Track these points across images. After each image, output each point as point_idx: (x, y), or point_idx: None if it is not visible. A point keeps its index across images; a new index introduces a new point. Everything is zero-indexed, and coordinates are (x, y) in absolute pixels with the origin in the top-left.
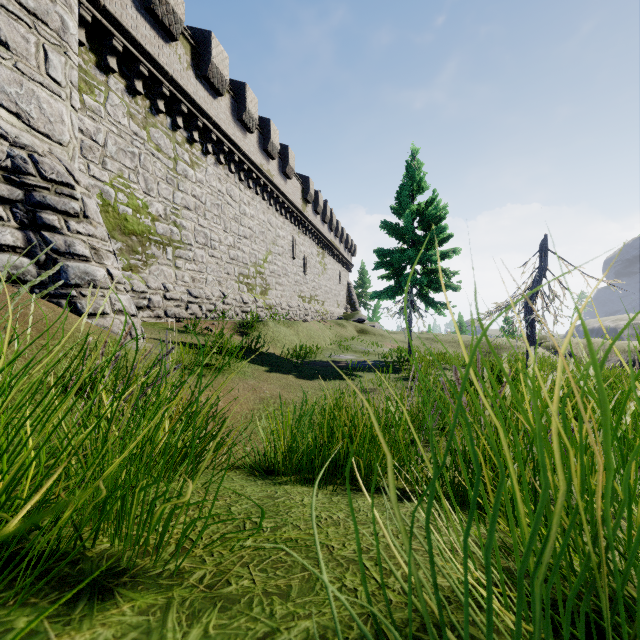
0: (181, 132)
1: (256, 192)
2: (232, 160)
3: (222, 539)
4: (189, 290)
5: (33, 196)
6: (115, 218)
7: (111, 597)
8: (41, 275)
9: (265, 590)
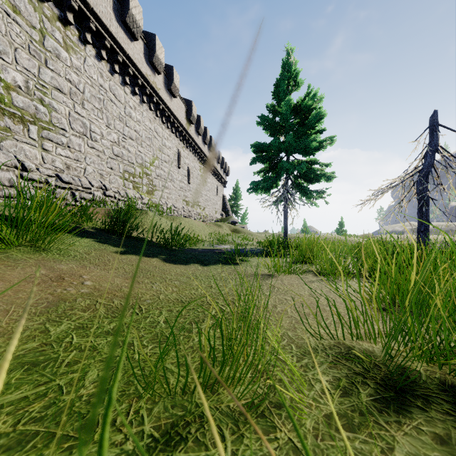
0: (50, 6)
1: (142, 100)
2: (115, 60)
3: None
4: (58, 174)
5: None
6: None
7: None
8: None
9: None
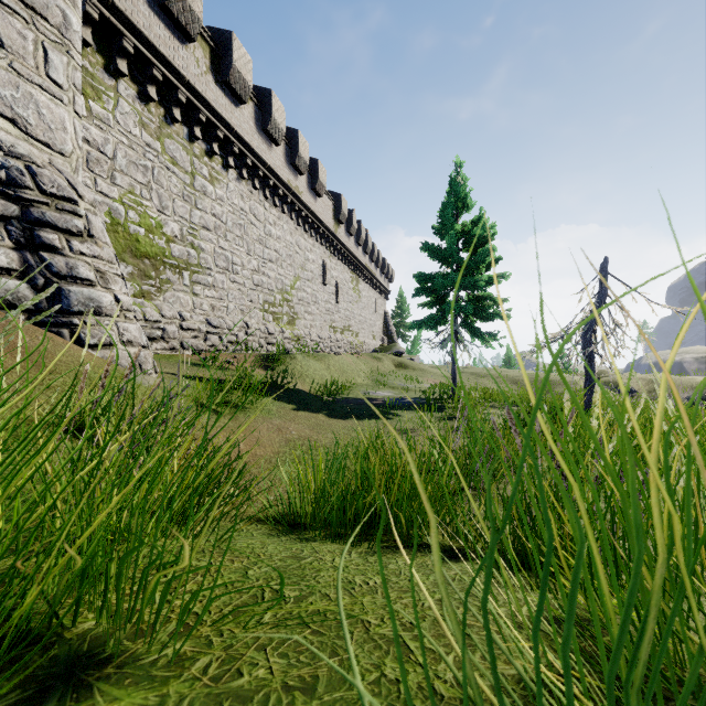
0: (199, 144)
1: (283, 211)
2: (256, 175)
3: (235, 613)
4: (208, 319)
5: (30, 212)
6: (125, 239)
7: (89, 696)
8: (34, 299)
9: (285, 683)
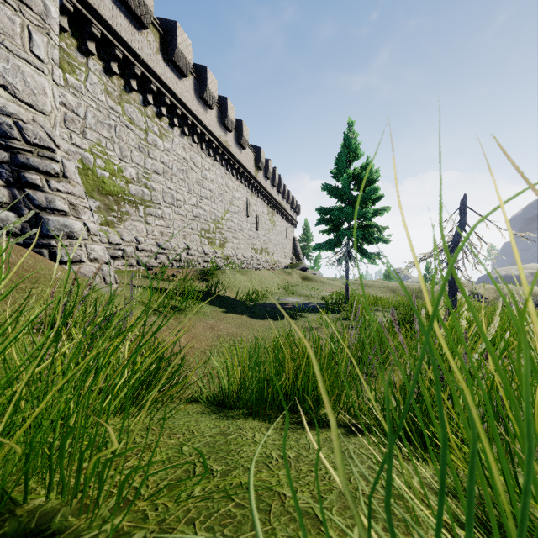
0: (151, 107)
1: (215, 160)
2: (195, 132)
3: (169, 487)
4: (158, 243)
5: (18, 158)
6: (94, 180)
7: None
8: (15, 224)
9: None
